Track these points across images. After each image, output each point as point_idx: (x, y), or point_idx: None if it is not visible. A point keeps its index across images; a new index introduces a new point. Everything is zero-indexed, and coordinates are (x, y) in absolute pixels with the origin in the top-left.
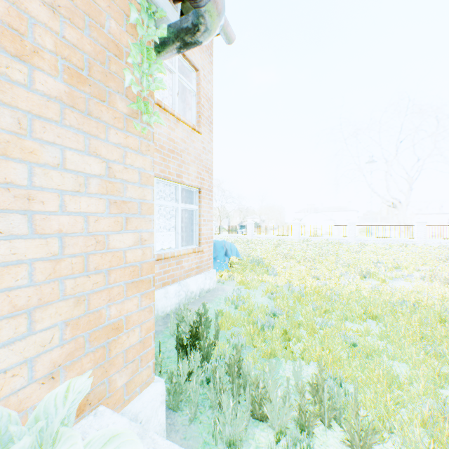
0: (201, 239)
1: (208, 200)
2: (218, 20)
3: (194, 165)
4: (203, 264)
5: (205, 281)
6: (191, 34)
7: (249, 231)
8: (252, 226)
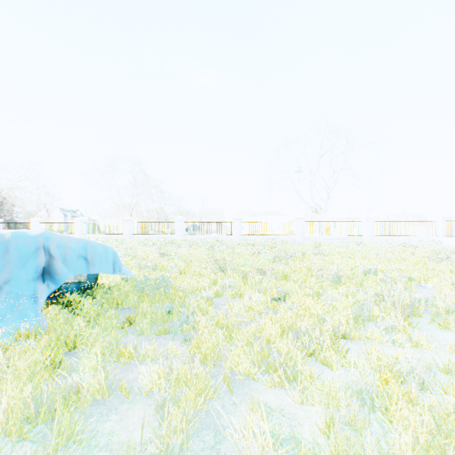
0: None
1: None
2: None
3: None
4: None
5: None
6: None
7: (179, 229)
8: (183, 223)
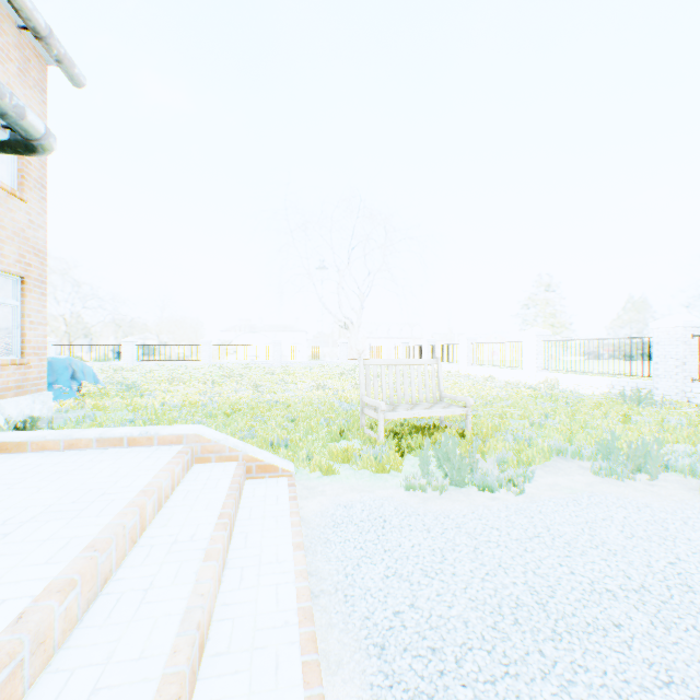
0: (27, 348)
1: (39, 294)
2: (52, 152)
3: (14, 244)
4: (31, 384)
5: (35, 406)
6: (22, 150)
7: (128, 354)
8: (135, 346)
